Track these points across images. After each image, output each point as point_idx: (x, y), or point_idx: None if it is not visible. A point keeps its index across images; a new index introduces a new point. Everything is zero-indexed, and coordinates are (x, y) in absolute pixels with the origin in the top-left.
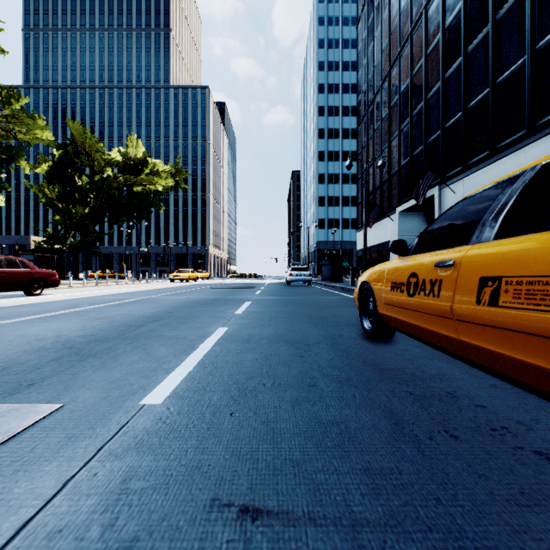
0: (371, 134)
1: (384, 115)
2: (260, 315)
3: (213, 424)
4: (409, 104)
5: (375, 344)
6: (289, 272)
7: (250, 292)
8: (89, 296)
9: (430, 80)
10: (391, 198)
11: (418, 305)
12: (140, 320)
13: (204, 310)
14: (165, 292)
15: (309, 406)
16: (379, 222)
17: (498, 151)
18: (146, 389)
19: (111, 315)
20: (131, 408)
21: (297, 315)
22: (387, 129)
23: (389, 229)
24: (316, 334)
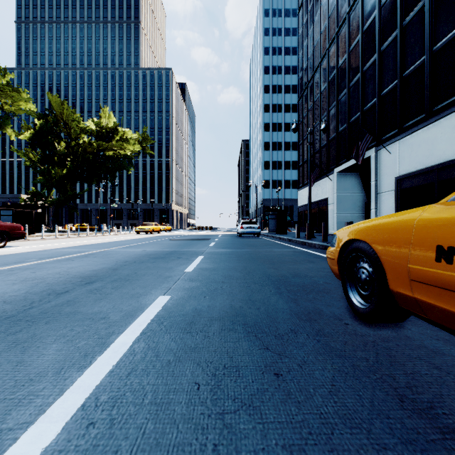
0: (311, 105)
1: (323, 88)
2: (212, 274)
3: None
4: (346, 76)
5: (379, 334)
6: (240, 225)
7: (205, 244)
8: (49, 249)
9: (367, 53)
10: (329, 161)
11: None
12: (72, 282)
13: (152, 267)
14: (125, 244)
15: None
16: (318, 181)
17: (436, 113)
18: None
19: (45, 274)
20: None
21: (254, 274)
22: (325, 100)
23: (328, 187)
24: (285, 310)
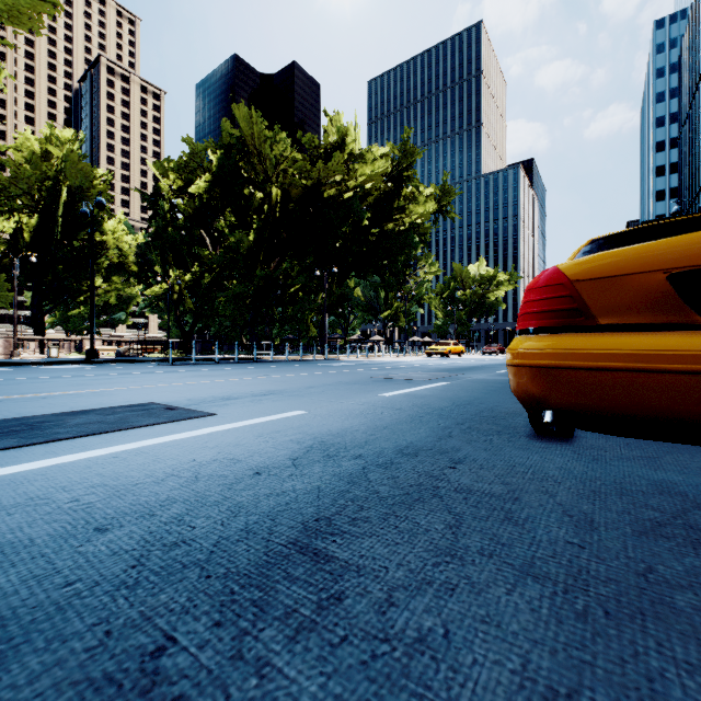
0: None
1: None
2: None
3: None
4: None
5: None
6: None
7: None
8: None
9: None
10: None
11: None
12: None
13: None
14: None
15: None
16: None
17: None
18: None
19: None
20: None
21: None
22: None
23: None
24: None
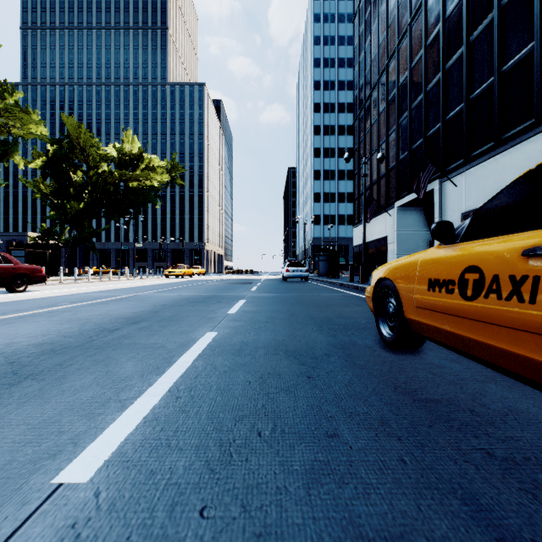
0: (368, 129)
1: (382, 109)
2: (256, 316)
3: (165, 541)
4: (408, 97)
5: (399, 356)
6: (285, 268)
7: (245, 289)
8: (75, 293)
9: (430, 71)
10: (389, 193)
11: (486, 313)
12: (118, 322)
13: (193, 309)
14: (157, 289)
15: (335, 489)
16: (376, 217)
17: (504, 142)
18: (78, 444)
19: (87, 316)
20: (33, 494)
21: (298, 316)
22: (384, 123)
23: (387, 224)
24: (323, 342)
